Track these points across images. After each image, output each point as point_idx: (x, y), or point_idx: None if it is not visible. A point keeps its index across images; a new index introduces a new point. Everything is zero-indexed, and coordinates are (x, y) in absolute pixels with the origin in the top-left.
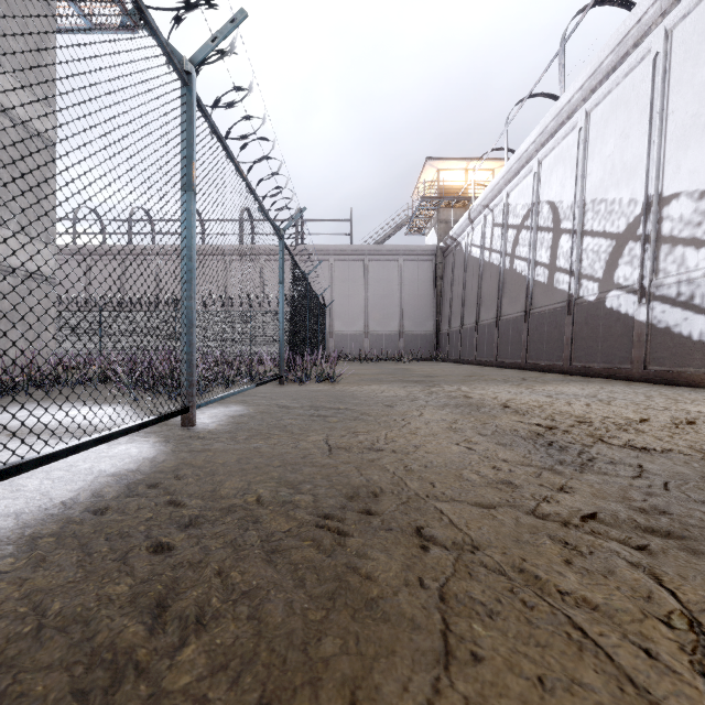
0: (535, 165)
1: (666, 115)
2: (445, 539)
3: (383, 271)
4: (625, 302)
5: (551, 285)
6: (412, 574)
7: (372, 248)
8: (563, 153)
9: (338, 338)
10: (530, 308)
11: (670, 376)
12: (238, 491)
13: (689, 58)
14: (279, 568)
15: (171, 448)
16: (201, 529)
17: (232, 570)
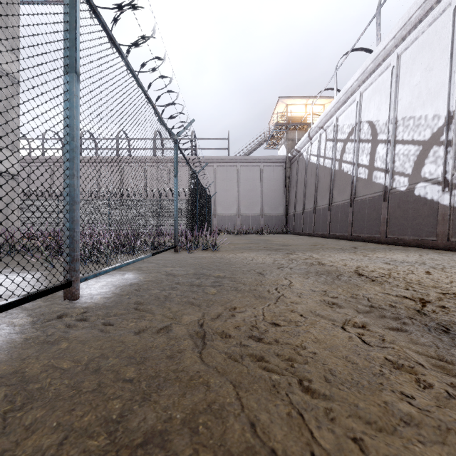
0: (358, 96)
1: None
2: None
3: (250, 173)
4: (430, 191)
5: (370, 180)
6: None
7: (242, 158)
8: (379, 86)
9: (220, 218)
10: (354, 197)
11: None
12: None
13: None
14: None
15: (25, 337)
16: None
17: None
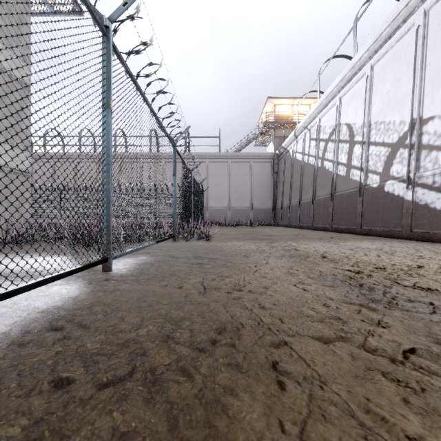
0: (338, 100)
1: (425, 65)
2: (297, 374)
3: (240, 169)
4: (397, 188)
5: (348, 177)
6: (273, 417)
7: (233, 154)
8: (356, 92)
9: (212, 211)
10: (334, 192)
11: (428, 236)
12: (133, 327)
13: (440, 28)
14: (157, 407)
15: (91, 289)
16: (98, 363)
17: (116, 410)
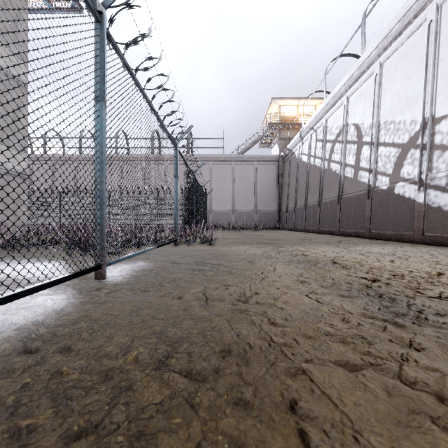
0: (345, 100)
1: (438, 62)
2: (322, 420)
3: (244, 171)
4: (408, 190)
5: (356, 179)
6: None
7: (237, 156)
8: (364, 91)
9: (215, 215)
10: (341, 195)
11: (441, 240)
12: (120, 350)
13: None
14: None
15: (80, 300)
16: (71, 401)
17: None
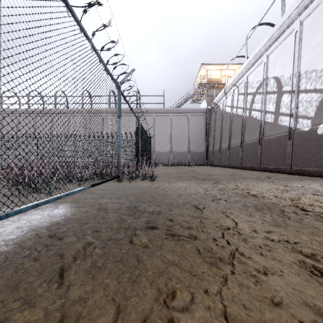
0: (265, 58)
1: None
2: None
3: (180, 121)
4: None
5: (276, 123)
6: None
7: (174, 109)
8: (283, 48)
9: (157, 154)
10: (262, 137)
11: None
12: None
13: None
14: None
15: None
16: None
17: None
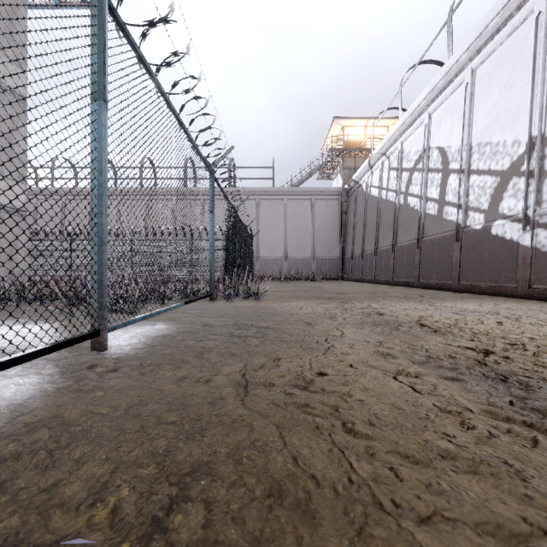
0: (426, 118)
1: None
2: None
3: (299, 208)
4: (509, 229)
5: (440, 217)
6: None
7: (290, 189)
8: (451, 106)
9: (263, 262)
10: (422, 237)
11: None
12: (87, 494)
13: None
14: None
15: (57, 386)
16: None
17: None
